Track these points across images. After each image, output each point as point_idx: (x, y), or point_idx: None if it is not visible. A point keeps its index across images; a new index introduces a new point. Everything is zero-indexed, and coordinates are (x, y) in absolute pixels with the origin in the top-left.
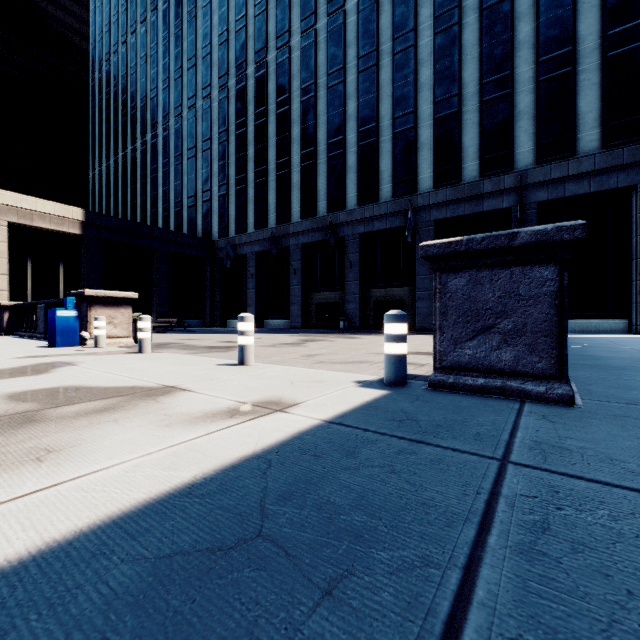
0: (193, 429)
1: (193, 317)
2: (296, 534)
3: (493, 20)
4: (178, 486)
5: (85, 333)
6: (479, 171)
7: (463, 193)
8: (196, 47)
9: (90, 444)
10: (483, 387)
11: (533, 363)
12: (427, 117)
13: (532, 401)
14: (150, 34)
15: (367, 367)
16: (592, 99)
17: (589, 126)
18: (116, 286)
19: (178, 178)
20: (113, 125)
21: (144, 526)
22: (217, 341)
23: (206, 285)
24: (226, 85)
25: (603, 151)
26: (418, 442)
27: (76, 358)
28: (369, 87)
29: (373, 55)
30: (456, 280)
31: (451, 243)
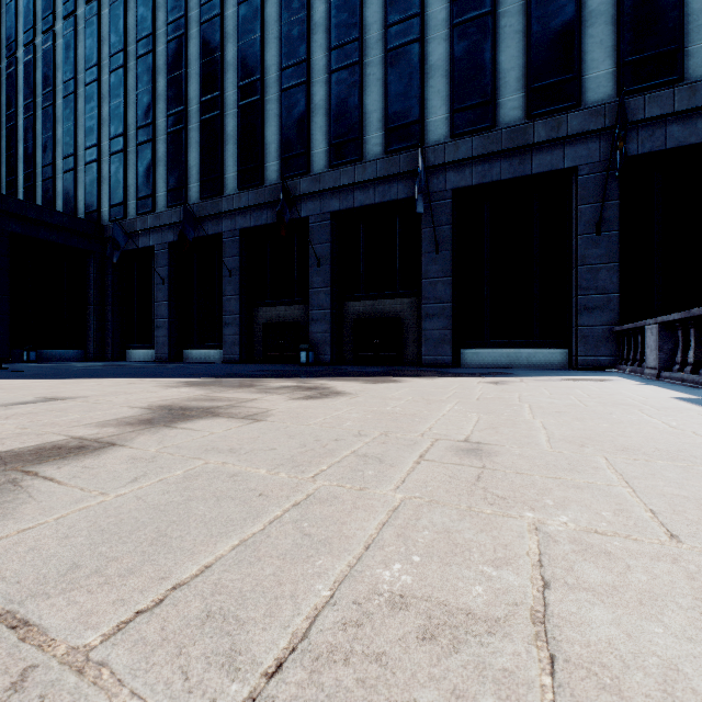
0: None
1: (63, 345)
2: None
3: None
4: None
5: None
6: (525, 109)
7: (500, 144)
8: None
9: None
10: None
11: None
12: (440, 24)
13: None
14: None
15: None
16: None
17: None
18: None
19: (48, 127)
20: None
21: None
22: None
23: (89, 295)
24: None
25: None
26: None
27: None
28: None
29: None
30: None
31: None
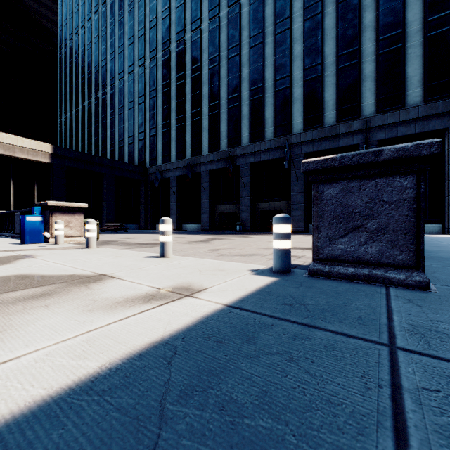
0: (112, 314)
1: (132, 222)
2: (195, 448)
3: (346, 10)
4: (81, 379)
5: (46, 233)
6: (336, 118)
7: (324, 134)
8: (134, 30)
9: (14, 330)
10: (353, 275)
11: (394, 255)
12: (299, 79)
13: (394, 286)
14: (101, 20)
15: (258, 258)
16: (417, 66)
17: (414, 86)
18: (76, 200)
19: (121, 123)
20: (75, 85)
21: (28, 437)
22: (147, 239)
23: (141, 200)
24: (155, 57)
25: (424, 104)
26: (309, 326)
27: (37, 252)
28: (257, 58)
29: (260, 35)
30: (331, 189)
31: (327, 160)
